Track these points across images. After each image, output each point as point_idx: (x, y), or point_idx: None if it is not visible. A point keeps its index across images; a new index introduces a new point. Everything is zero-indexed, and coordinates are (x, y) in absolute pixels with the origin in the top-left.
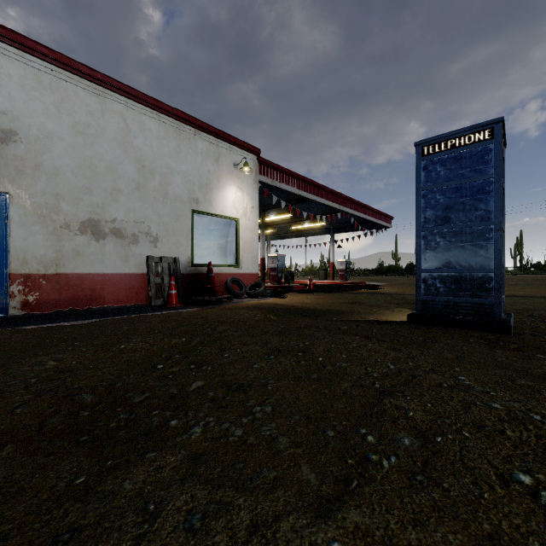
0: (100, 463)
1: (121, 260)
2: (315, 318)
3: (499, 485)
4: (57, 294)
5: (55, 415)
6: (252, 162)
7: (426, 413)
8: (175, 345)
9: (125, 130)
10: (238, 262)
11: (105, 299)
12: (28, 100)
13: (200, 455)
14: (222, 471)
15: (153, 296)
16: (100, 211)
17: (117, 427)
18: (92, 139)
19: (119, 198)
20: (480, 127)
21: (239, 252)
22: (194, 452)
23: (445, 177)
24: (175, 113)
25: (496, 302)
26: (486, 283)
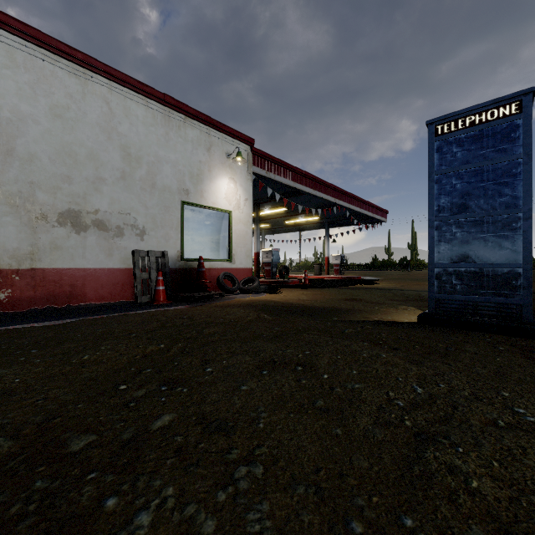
0: None
1: (104, 254)
2: (313, 318)
3: None
4: (32, 291)
5: None
6: (246, 152)
7: (497, 482)
8: (150, 353)
9: (109, 115)
10: (231, 256)
11: (86, 295)
12: None
13: None
14: None
15: (139, 292)
16: (81, 201)
17: (19, 513)
18: (72, 123)
19: (102, 187)
20: (506, 100)
21: (232, 245)
22: None
23: (463, 159)
24: (163, 98)
25: (525, 302)
26: (513, 280)
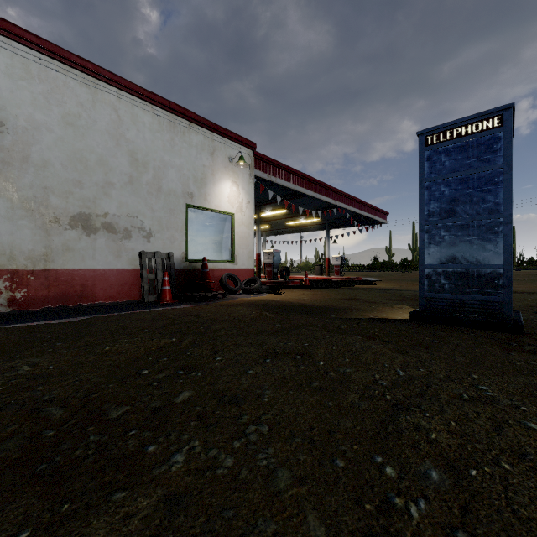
0: (53, 508)
1: (113, 255)
2: (312, 316)
3: None
4: (46, 291)
5: (13, 436)
6: (248, 156)
7: (451, 435)
8: (164, 346)
9: (118, 123)
10: (233, 257)
11: (96, 295)
12: (15, 89)
13: (180, 496)
14: (206, 523)
15: (146, 292)
16: (91, 205)
17: (83, 455)
18: (83, 131)
19: (110, 192)
20: (489, 114)
21: (234, 247)
22: (172, 492)
23: (451, 168)
24: (169, 105)
25: (506, 300)
26: (495, 280)
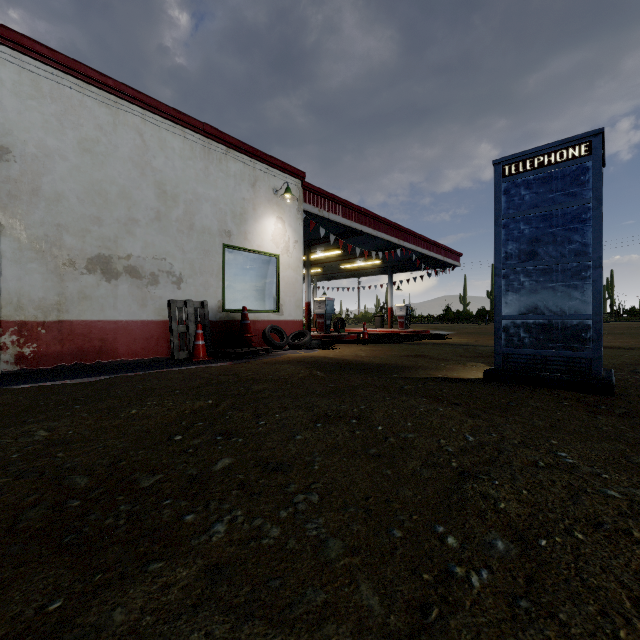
0: (85, 579)
1: (137, 305)
2: (371, 375)
3: (638, 617)
4: (59, 346)
5: (35, 506)
6: (296, 188)
7: (521, 504)
8: (199, 409)
9: (143, 149)
10: (278, 307)
11: (118, 351)
12: (24, 110)
13: (223, 566)
14: (251, 592)
15: (176, 348)
16: (111, 245)
17: (114, 524)
18: (102, 158)
19: (134, 230)
20: (575, 141)
21: (279, 295)
22: (214, 562)
23: (531, 203)
24: (202, 128)
25: (594, 356)
26: (582, 333)
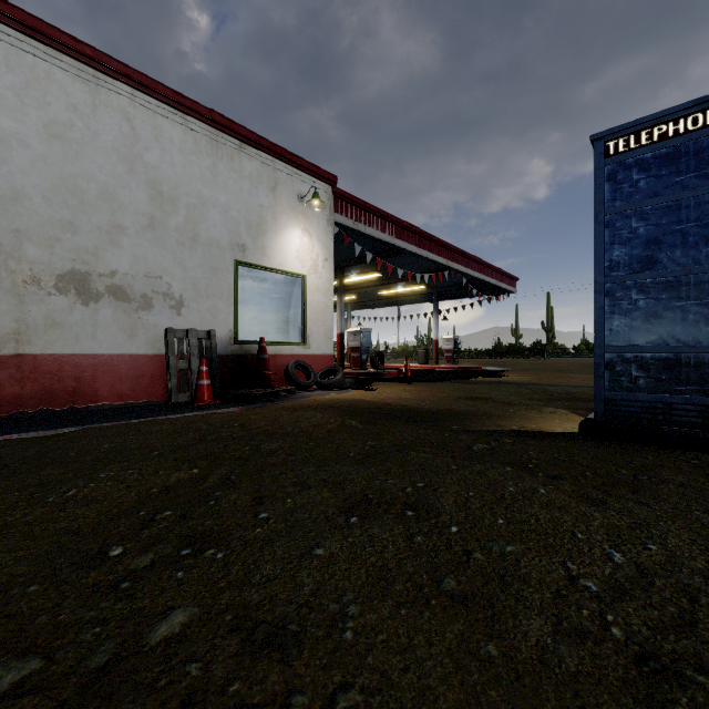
0: None
1: (124, 334)
2: (422, 426)
3: None
4: (18, 387)
5: None
6: (325, 195)
7: None
8: (175, 485)
9: (131, 138)
10: (304, 338)
11: (98, 393)
12: None
13: None
14: None
15: (173, 389)
16: (90, 258)
17: None
18: (77, 148)
19: (120, 240)
20: None
21: (306, 323)
22: None
23: (648, 191)
24: (209, 115)
25: None
26: None
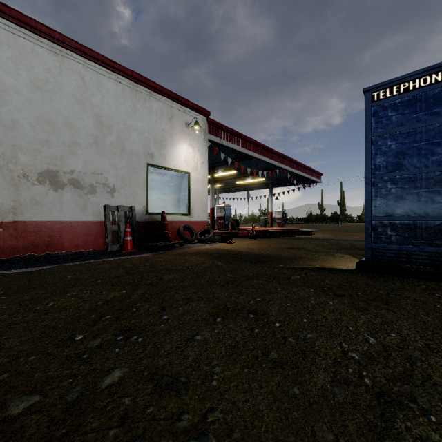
0: None
1: (79, 209)
2: (261, 265)
3: None
4: (15, 241)
5: None
6: (203, 122)
7: None
8: (112, 300)
9: (83, 88)
10: (189, 211)
11: (63, 245)
12: None
13: None
14: None
15: (109, 242)
16: (58, 162)
17: None
18: (50, 95)
19: (77, 151)
20: (438, 67)
21: (190, 202)
22: None
23: (397, 122)
24: (131, 74)
25: None
26: None
